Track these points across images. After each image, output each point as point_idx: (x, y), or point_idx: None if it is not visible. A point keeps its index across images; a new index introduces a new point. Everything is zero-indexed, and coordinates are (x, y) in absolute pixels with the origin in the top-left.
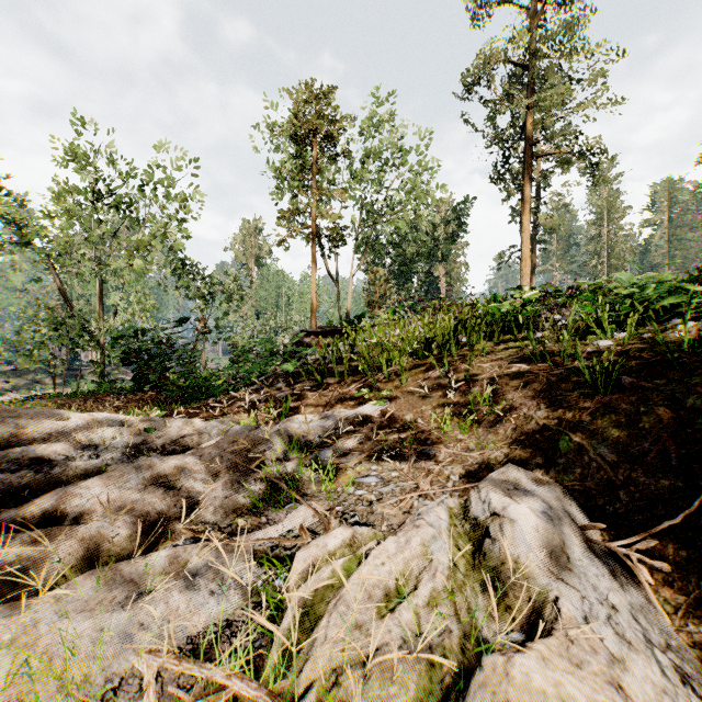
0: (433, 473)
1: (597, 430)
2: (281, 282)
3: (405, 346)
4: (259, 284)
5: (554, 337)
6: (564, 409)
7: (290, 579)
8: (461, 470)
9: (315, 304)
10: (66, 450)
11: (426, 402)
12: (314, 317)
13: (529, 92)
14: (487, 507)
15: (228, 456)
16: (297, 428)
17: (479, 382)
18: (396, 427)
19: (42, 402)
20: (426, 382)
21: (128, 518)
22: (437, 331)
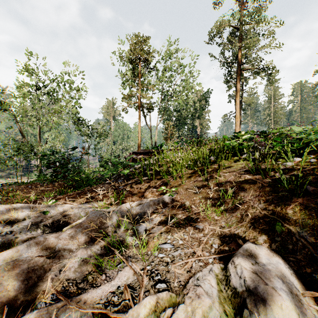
0: (203, 243)
1: (298, 220)
2: (124, 128)
3: (184, 163)
4: (114, 129)
5: (263, 160)
6: (275, 204)
7: None
8: (218, 240)
9: (140, 138)
10: None
11: (195, 194)
12: (139, 145)
13: (239, 41)
14: (243, 282)
15: (86, 232)
16: (127, 211)
17: (224, 184)
18: (180, 209)
19: (5, 187)
20: (195, 183)
21: (17, 283)
22: (199, 155)
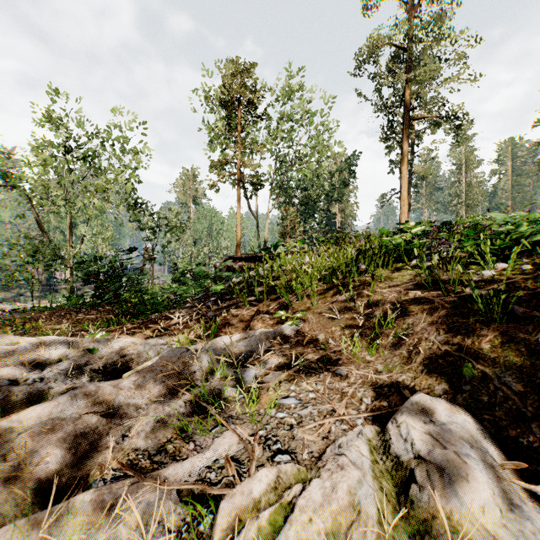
0: (347, 396)
1: (498, 358)
2: (213, 217)
3: (315, 273)
4: (196, 219)
5: (444, 267)
6: (462, 336)
7: (213, 537)
8: (372, 392)
9: (239, 235)
10: (12, 374)
11: (335, 323)
12: (238, 245)
13: (406, 70)
14: (409, 446)
15: (161, 379)
16: (224, 348)
17: (381, 306)
18: (310, 346)
19: (16, 315)
20: (333, 304)
21: (59, 451)
22: (340, 260)
